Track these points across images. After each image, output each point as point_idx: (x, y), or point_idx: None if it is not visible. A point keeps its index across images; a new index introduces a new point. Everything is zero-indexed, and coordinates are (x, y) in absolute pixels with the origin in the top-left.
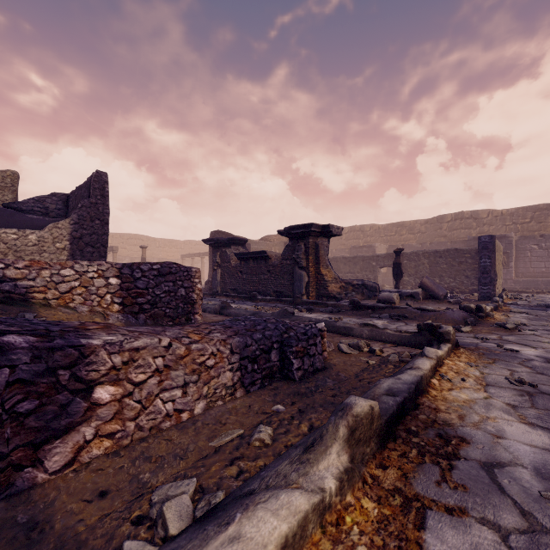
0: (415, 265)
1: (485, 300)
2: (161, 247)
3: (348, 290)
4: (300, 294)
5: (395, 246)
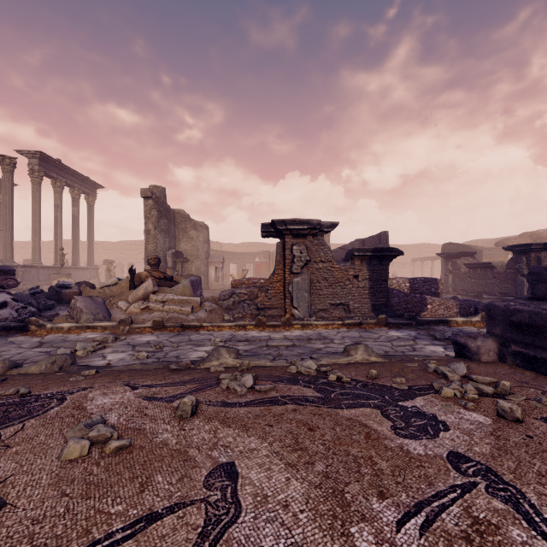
0: None
1: None
2: None
3: None
4: (521, 295)
5: None
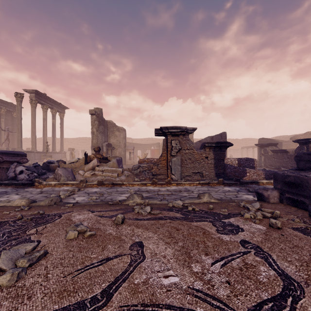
0: None
1: None
2: None
3: None
4: None
5: None
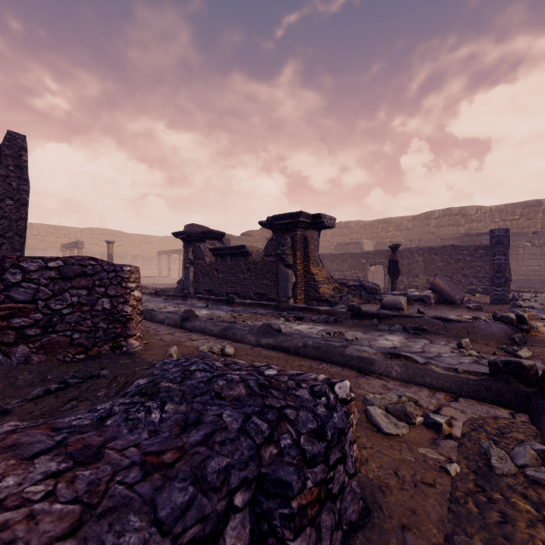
0: (408, 263)
1: (500, 303)
2: (136, 244)
3: (343, 292)
4: (286, 297)
5: (383, 243)
